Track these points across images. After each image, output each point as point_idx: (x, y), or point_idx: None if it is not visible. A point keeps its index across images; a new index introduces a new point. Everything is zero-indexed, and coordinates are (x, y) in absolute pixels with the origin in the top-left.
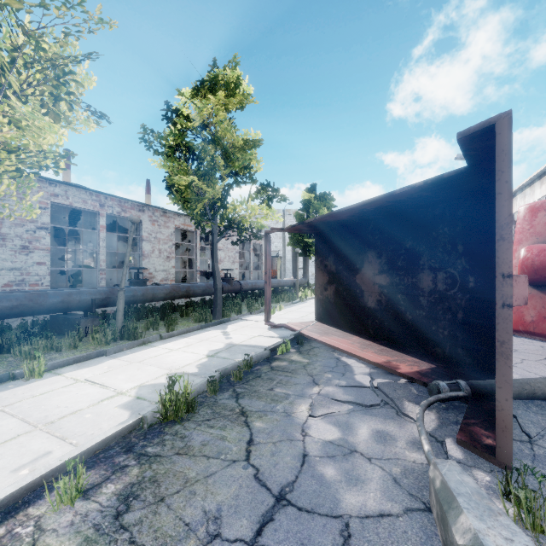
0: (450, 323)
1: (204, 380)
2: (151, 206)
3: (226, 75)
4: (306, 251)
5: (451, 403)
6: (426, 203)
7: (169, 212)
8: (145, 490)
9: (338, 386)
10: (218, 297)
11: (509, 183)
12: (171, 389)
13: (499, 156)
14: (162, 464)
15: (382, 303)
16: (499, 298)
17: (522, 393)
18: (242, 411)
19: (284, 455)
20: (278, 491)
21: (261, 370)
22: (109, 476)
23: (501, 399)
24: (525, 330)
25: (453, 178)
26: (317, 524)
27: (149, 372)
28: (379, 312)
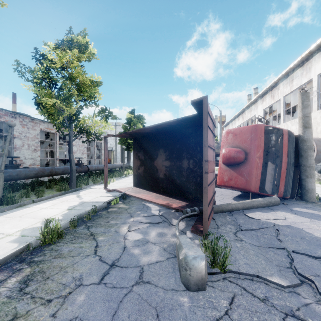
0: (195, 183)
1: (67, 221)
2: (21, 114)
3: (79, 39)
4: (129, 147)
5: (192, 218)
6: (185, 127)
7: (36, 119)
8: (36, 276)
9: (143, 216)
10: (73, 175)
11: (207, 124)
12: (48, 226)
13: (204, 113)
14: (45, 264)
15: (166, 175)
16: (204, 169)
17: (218, 210)
18: (91, 234)
19: (114, 248)
20: (111, 263)
21: (102, 213)
22: (11, 275)
23: (204, 210)
24: (224, 185)
25: (193, 118)
26: (129, 270)
27: (28, 221)
28: (165, 180)
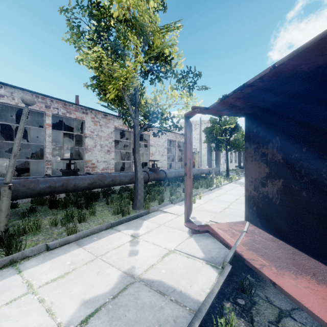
0: None
1: None
2: (93, 109)
3: None
4: (218, 146)
5: None
6: None
7: (109, 115)
8: None
9: None
10: (139, 187)
11: None
12: None
13: None
14: None
15: None
16: None
17: None
18: None
19: None
20: None
21: None
22: None
23: None
24: None
25: None
26: None
27: None
28: None
